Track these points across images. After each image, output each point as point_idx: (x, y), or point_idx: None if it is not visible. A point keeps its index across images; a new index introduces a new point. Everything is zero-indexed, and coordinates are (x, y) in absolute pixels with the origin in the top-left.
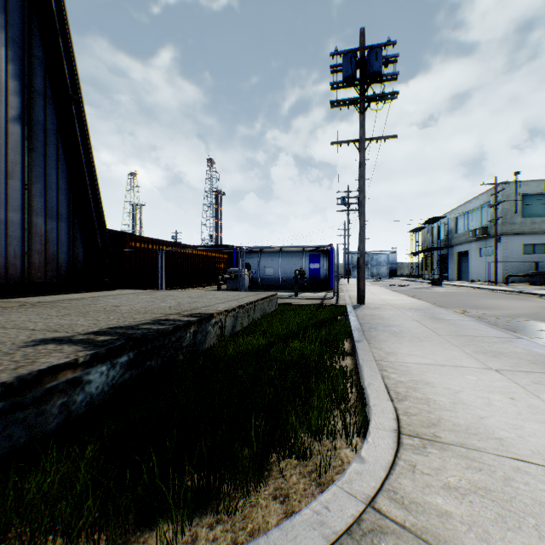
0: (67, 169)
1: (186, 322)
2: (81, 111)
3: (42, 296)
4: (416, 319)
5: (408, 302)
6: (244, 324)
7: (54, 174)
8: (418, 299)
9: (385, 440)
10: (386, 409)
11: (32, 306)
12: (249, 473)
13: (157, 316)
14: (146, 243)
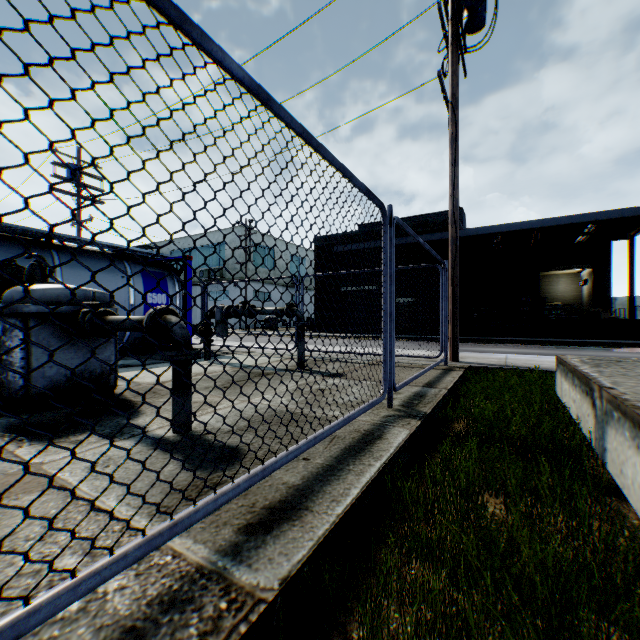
0: None
1: None
2: None
3: None
4: None
5: (427, 352)
6: None
7: None
8: None
9: None
10: None
11: None
12: None
13: None
14: None
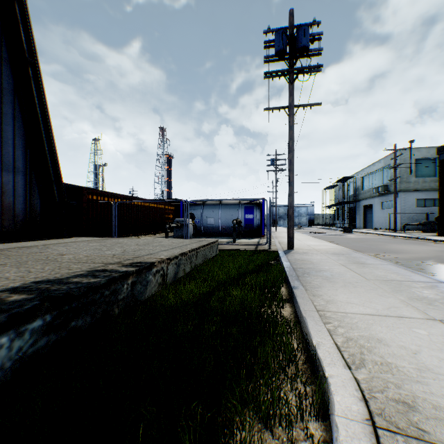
0: (24, 127)
1: (123, 273)
2: (37, 74)
3: None
4: (342, 264)
5: (330, 247)
6: (187, 270)
7: (11, 131)
8: (336, 244)
9: (360, 442)
10: (346, 381)
11: None
12: None
13: (95, 266)
14: (103, 196)
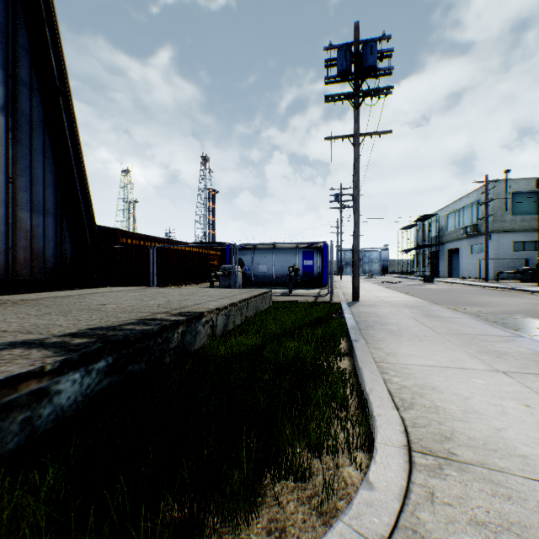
0: (54, 163)
1: (174, 322)
2: (69, 103)
3: (27, 294)
4: (413, 317)
5: (402, 299)
6: (237, 323)
7: (41, 168)
8: (412, 296)
9: (395, 459)
10: (392, 419)
11: (13, 304)
12: (240, 499)
13: (143, 315)
14: (138, 239)
